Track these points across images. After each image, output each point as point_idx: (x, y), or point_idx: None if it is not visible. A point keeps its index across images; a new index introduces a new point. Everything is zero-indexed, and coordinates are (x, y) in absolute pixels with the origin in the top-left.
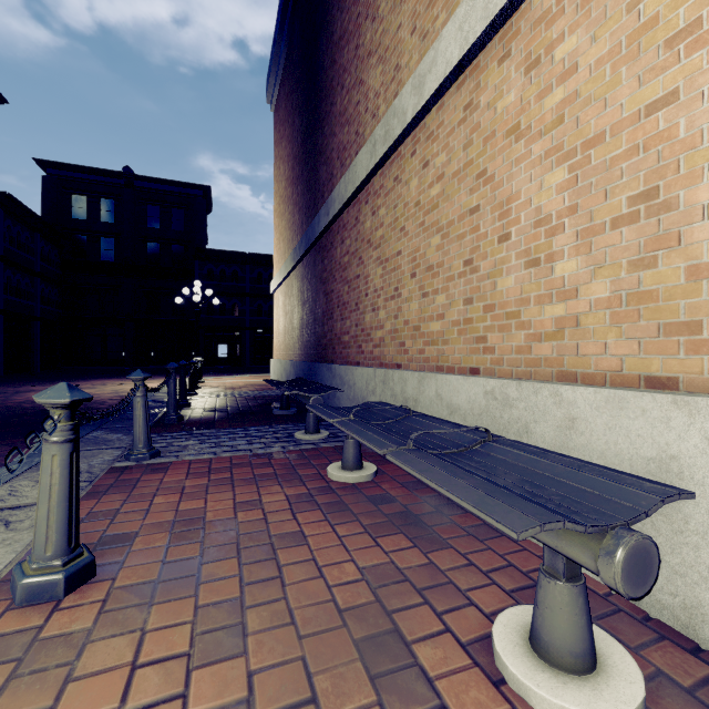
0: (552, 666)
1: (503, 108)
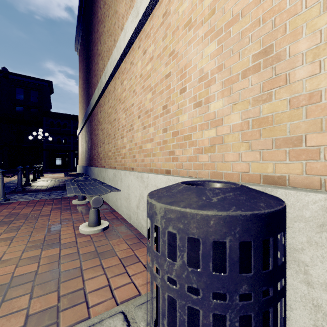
0: (89, 226)
1: (118, 92)
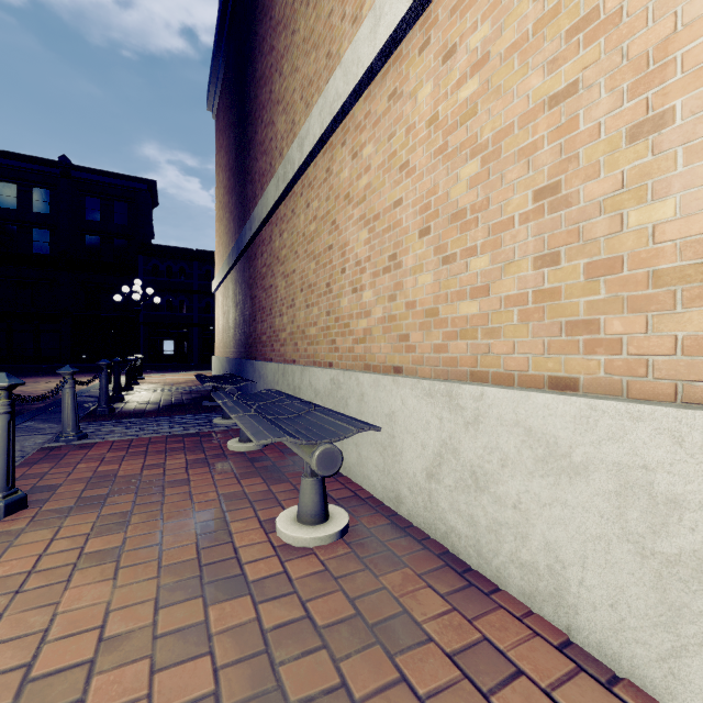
0: (301, 523)
1: (343, 179)
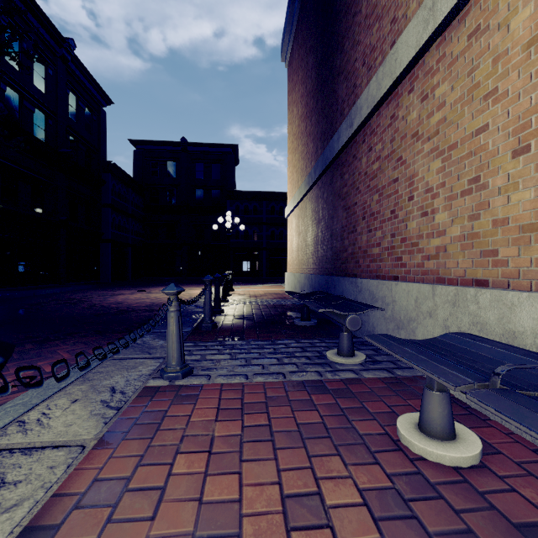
0: None
1: None
